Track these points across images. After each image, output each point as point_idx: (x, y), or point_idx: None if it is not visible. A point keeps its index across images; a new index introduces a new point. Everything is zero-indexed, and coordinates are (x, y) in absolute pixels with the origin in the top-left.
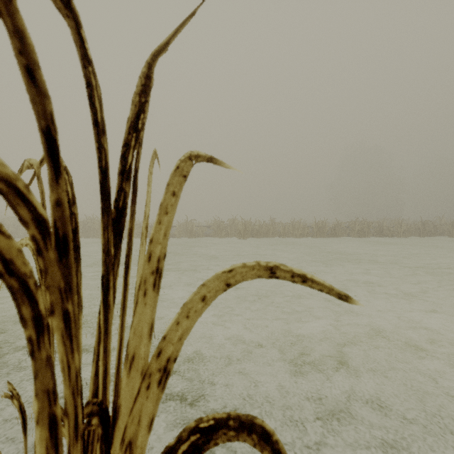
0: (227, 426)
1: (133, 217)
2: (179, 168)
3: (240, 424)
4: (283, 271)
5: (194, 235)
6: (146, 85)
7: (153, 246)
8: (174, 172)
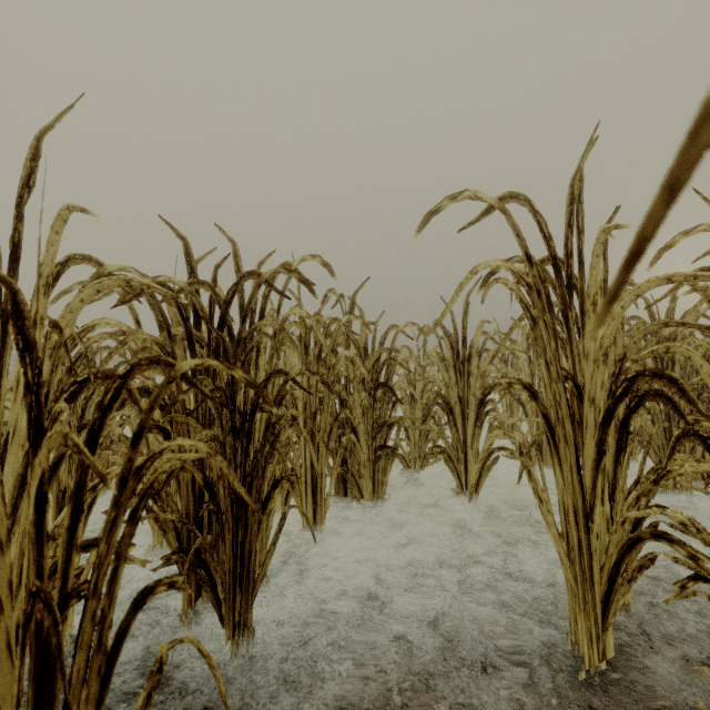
0: None
1: None
2: None
3: None
4: None
5: None
6: None
7: None
8: None
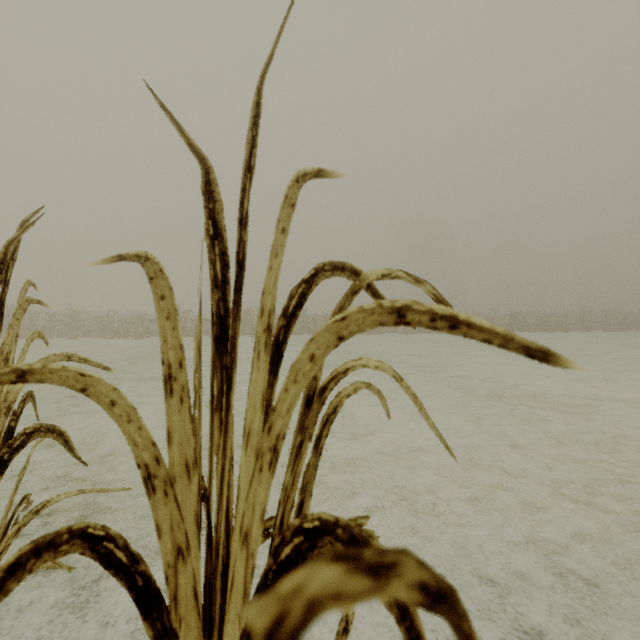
0: (42, 430)
1: (0, 330)
2: (22, 306)
3: (49, 429)
4: (76, 358)
5: (188, 332)
6: (5, 259)
7: (5, 347)
8: (19, 309)
